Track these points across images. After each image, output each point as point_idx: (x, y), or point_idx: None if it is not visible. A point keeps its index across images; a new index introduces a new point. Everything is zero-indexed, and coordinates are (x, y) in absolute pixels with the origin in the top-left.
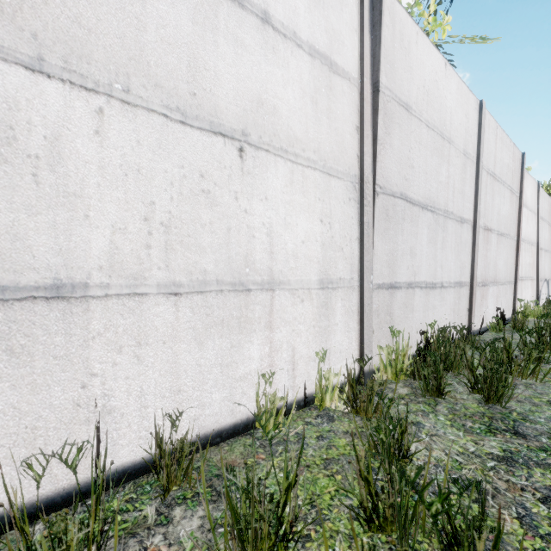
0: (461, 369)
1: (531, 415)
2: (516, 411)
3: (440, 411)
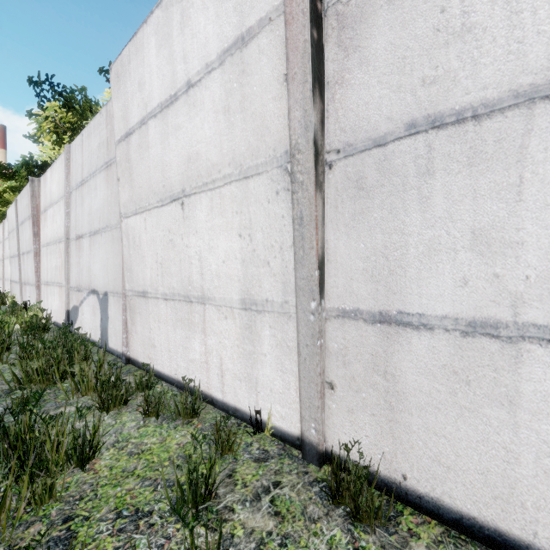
0: None
1: None
2: None
3: None
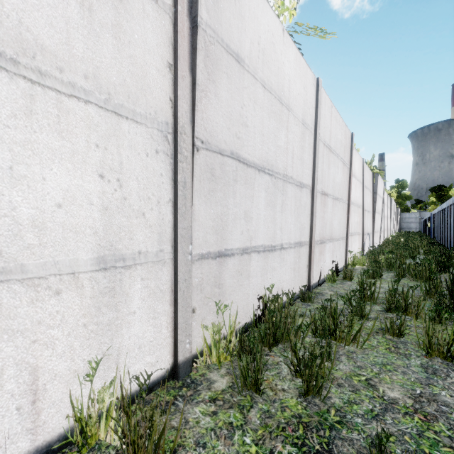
0: (285, 351)
1: (349, 411)
2: (334, 407)
3: (251, 421)
